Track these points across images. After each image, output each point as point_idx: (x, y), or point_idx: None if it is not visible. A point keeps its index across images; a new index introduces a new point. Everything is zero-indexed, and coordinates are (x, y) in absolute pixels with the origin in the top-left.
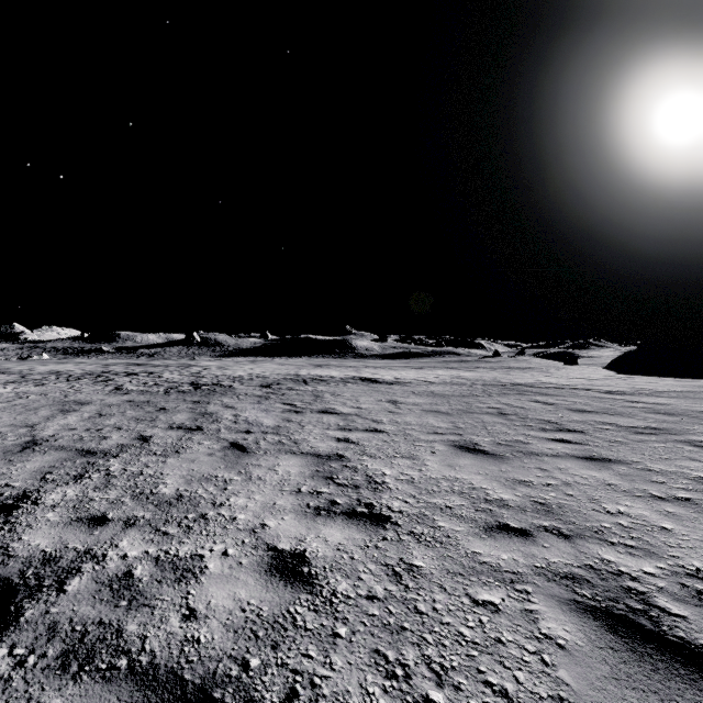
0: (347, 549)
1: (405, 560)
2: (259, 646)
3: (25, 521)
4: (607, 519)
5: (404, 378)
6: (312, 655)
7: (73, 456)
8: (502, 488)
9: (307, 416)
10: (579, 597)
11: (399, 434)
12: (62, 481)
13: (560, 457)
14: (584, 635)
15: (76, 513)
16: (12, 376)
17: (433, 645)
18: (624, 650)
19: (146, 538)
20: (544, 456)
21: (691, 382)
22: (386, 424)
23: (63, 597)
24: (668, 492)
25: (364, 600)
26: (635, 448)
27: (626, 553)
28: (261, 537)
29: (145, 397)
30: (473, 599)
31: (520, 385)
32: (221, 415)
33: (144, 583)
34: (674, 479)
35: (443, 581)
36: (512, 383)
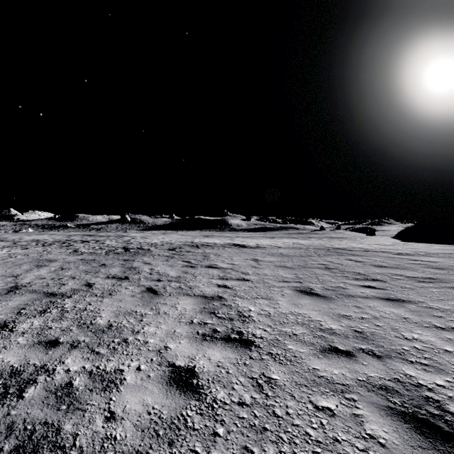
0: (224, 366)
1: (265, 374)
2: (159, 443)
3: (2, 343)
4: (406, 343)
5: (262, 244)
6: (198, 450)
7: (40, 297)
8: (331, 320)
9: (198, 270)
10: (392, 404)
11: (259, 282)
12: (31, 315)
13: (369, 298)
14: (399, 435)
15: (38, 338)
16: (8, 243)
17: (287, 443)
18: (429, 448)
19: (84, 357)
20: (358, 297)
21: (451, 247)
22: (250, 275)
23: (21, 402)
24: (446, 324)
25: (236, 405)
26: (419, 292)
27: (422, 369)
28: (165, 356)
29: (92, 256)
30: (315, 405)
31: (338, 248)
32: (141, 269)
33: (80, 391)
34: (449, 314)
35: (293, 391)
36: (333, 248)
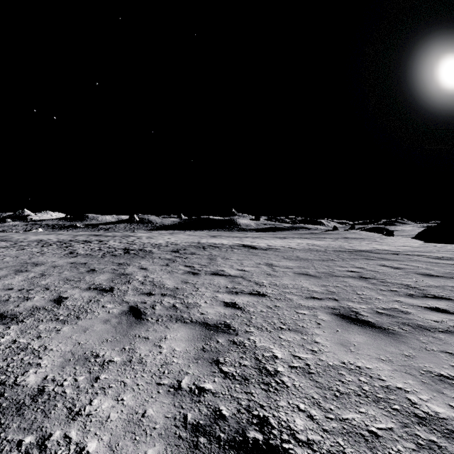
0: None
1: None
2: None
3: None
4: None
5: (274, 245)
6: None
7: None
8: (424, 390)
9: (201, 278)
10: None
11: (280, 298)
12: None
13: None
14: None
15: None
16: (9, 243)
17: None
18: None
19: None
20: (437, 332)
21: None
22: (266, 287)
23: None
24: None
25: None
26: None
27: None
28: None
29: (86, 259)
30: None
31: (362, 251)
32: (134, 276)
33: None
34: None
35: None
36: (355, 250)
